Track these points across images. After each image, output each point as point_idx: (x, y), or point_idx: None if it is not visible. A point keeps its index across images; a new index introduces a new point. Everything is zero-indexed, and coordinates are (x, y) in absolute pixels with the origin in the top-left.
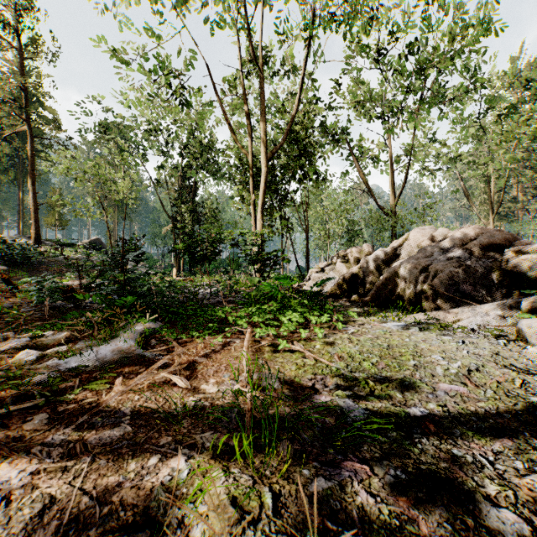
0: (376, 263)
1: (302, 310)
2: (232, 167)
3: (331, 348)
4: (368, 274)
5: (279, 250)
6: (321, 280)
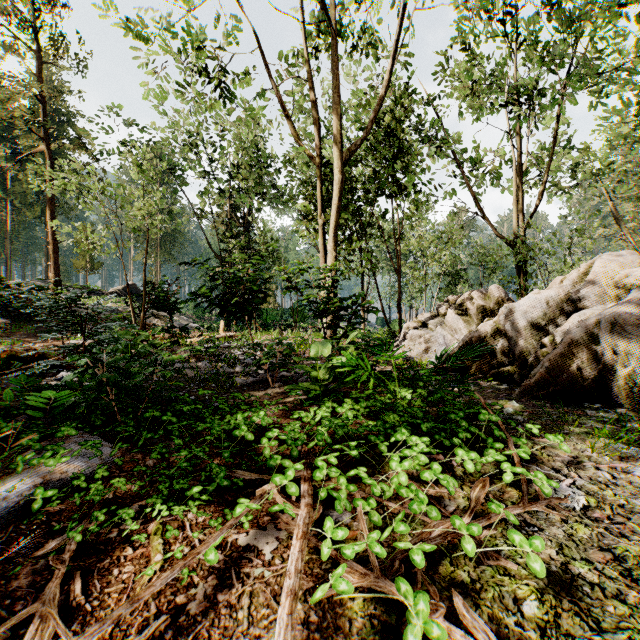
0: (531, 316)
1: (430, 426)
2: (293, 180)
3: (592, 632)
4: (518, 334)
5: (362, 295)
6: (457, 351)
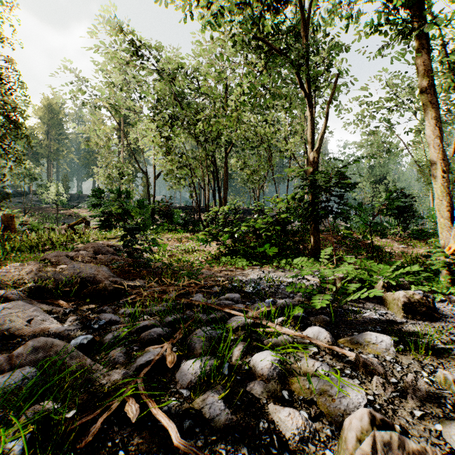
0: None
1: None
2: None
3: None
4: None
5: None
6: None
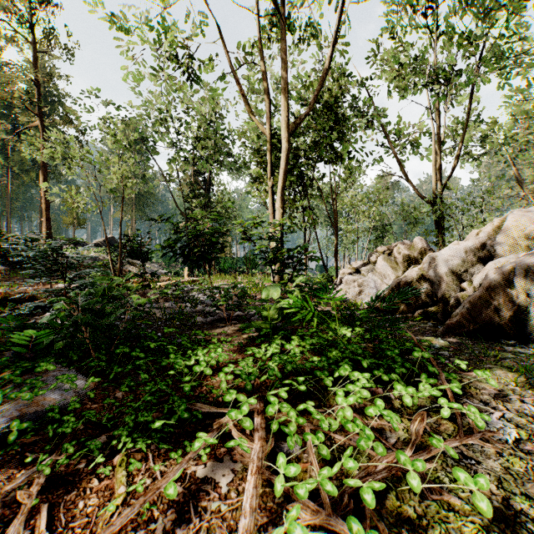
0: (451, 263)
1: (369, 362)
2: (246, 149)
3: None
4: (440, 279)
5: (305, 245)
6: (391, 295)
